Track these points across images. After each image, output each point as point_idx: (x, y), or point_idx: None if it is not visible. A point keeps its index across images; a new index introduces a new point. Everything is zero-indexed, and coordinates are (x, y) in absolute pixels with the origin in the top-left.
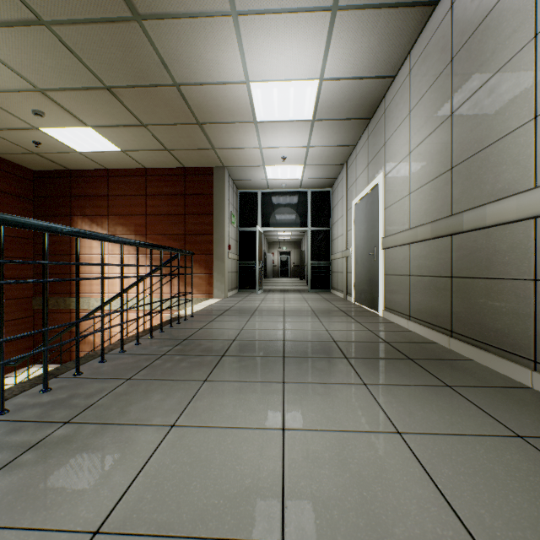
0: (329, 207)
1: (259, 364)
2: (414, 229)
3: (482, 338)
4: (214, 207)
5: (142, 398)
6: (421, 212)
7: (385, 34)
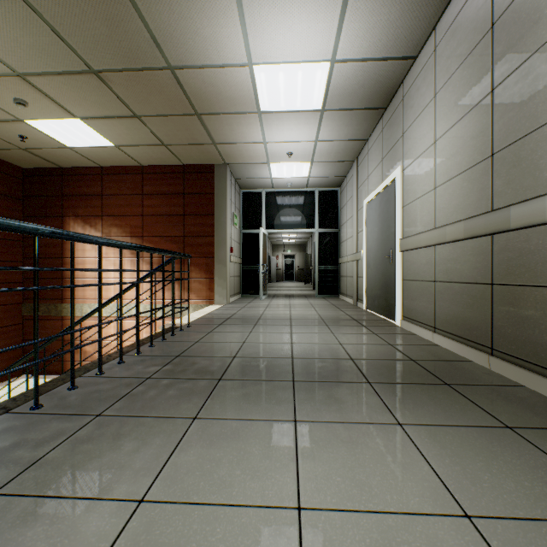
0: (337, 207)
1: (263, 393)
2: (442, 228)
3: (537, 360)
4: (215, 207)
5: (108, 448)
6: (450, 208)
7: (408, 3)
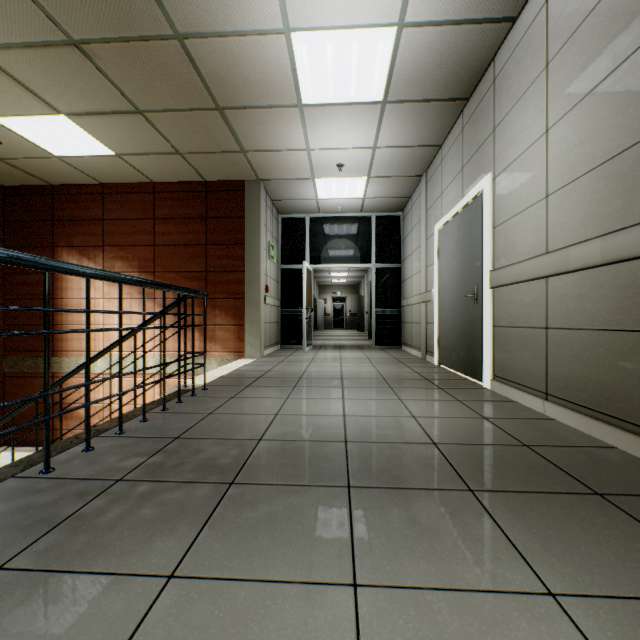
0: (399, 236)
1: (299, 513)
2: (561, 251)
3: None
4: (246, 235)
5: None
6: (573, 222)
7: None
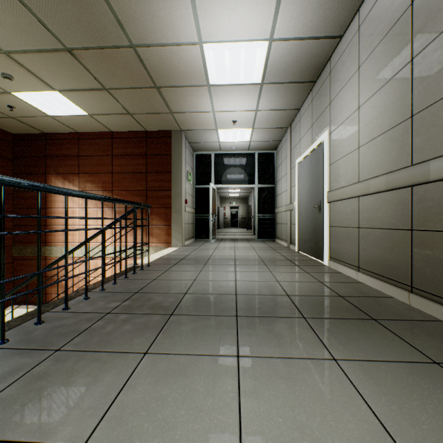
0: (274, 166)
1: (210, 327)
2: (365, 181)
3: None
4: (172, 166)
5: (60, 385)
6: (372, 164)
7: None
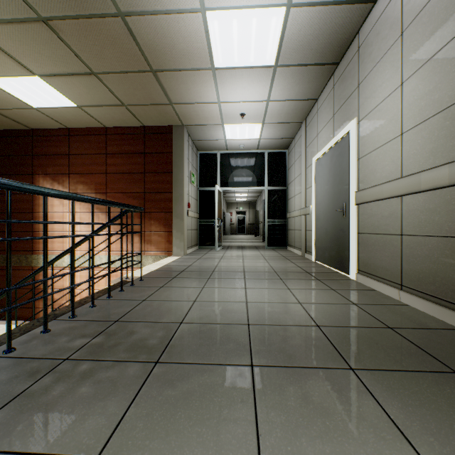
0: (285, 167)
1: (211, 391)
2: (414, 175)
3: None
4: (173, 166)
5: None
6: (424, 153)
7: None
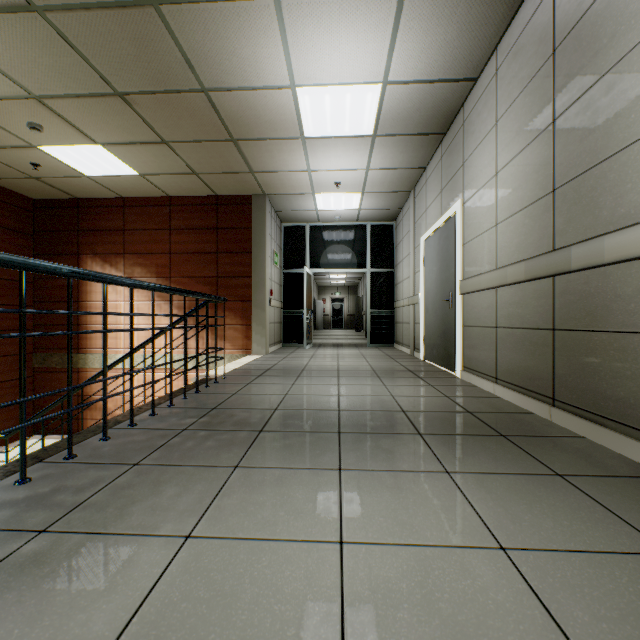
0: (392, 244)
1: (307, 443)
2: (503, 268)
3: (596, 409)
4: (253, 244)
5: (150, 493)
6: (512, 247)
7: (466, 23)
